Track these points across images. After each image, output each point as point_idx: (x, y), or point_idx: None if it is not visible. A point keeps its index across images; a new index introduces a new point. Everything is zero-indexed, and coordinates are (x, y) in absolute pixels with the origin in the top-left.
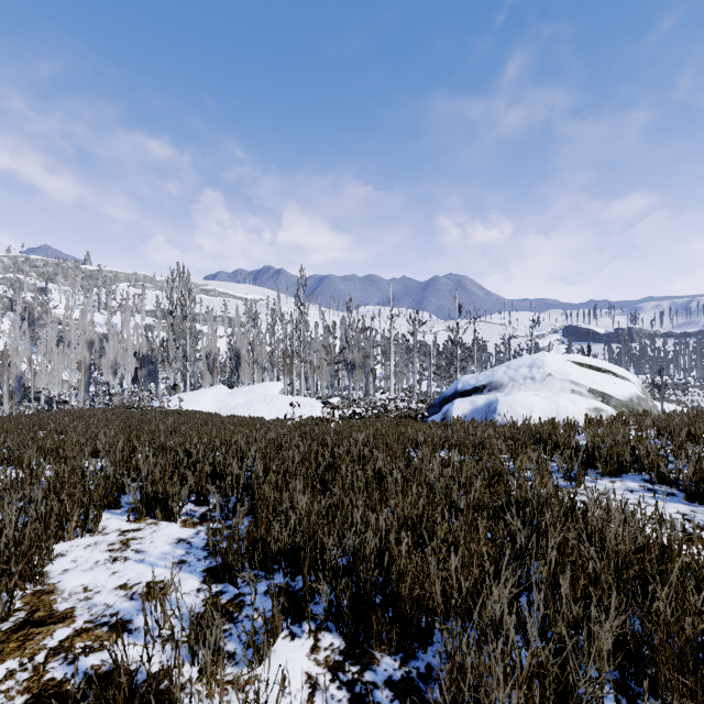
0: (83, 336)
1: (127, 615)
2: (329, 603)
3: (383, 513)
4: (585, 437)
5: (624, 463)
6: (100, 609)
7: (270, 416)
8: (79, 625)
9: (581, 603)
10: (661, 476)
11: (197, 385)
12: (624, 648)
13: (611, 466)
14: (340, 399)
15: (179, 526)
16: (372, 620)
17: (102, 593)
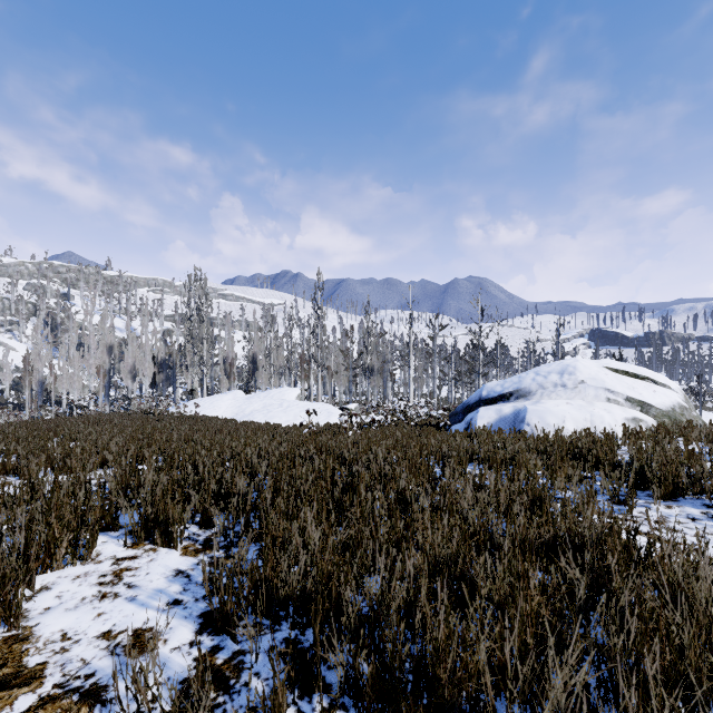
0: (102, 340)
1: (103, 678)
2: (346, 673)
3: (410, 554)
4: (629, 452)
5: (679, 485)
6: (75, 668)
7: (286, 422)
8: (47, 690)
9: (668, 685)
10: None
11: (215, 390)
12: None
13: (665, 489)
14: (358, 405)
15: (180, 554)
16: (400, 704)
17: (82, 643)
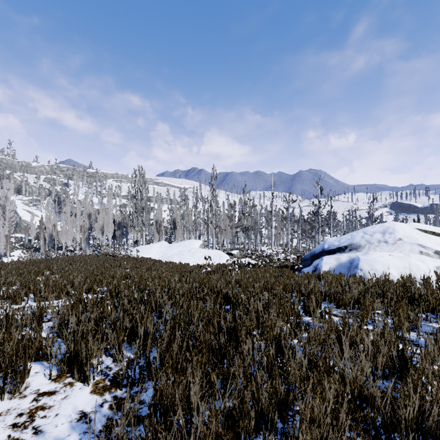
0: (85, 210)
1: None
2: None
3: None
4: None
5: None
6: None
7: (193, 262)
8: None
9: None
10: None
11: (151, 240)
12: None
13: None
14: (238, 251)
15: (90, 391)
16: None
17: None
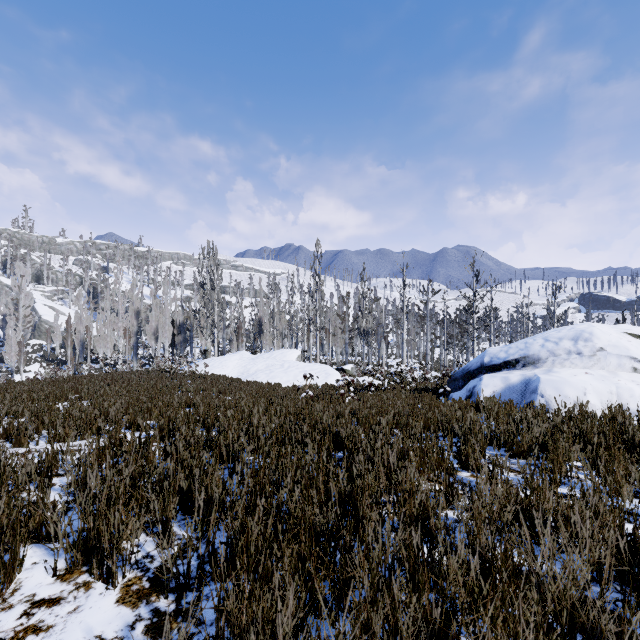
0: (131, 306)
1: None
2: None
3: None
4: None
5: None
6: None
7: (286, 382)
8: None
9: None
10: None
11: (226, 350)
12: None
13: None
14: (354, 366)
15: (116, 598)
16: None
17: None
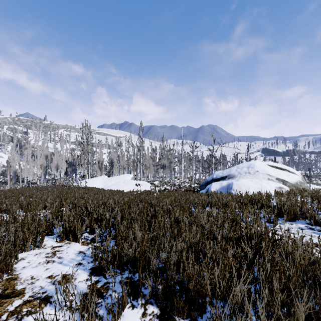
0: (43, 153)
1: (50, 293)
2: (152, 289)
3: (179, 241)
4: (276, 201)
5: (296, 215)
6: (37, 289)
7: (126, 190)
8: (26, 298)
9: (283, 292)
10: (316, 221)
11: (94, 175)
12: (309, 319)
13: (290, 216)
14: (158, 182)
15: (80, 244)
16: (174, 300)
17: (40, 280)
